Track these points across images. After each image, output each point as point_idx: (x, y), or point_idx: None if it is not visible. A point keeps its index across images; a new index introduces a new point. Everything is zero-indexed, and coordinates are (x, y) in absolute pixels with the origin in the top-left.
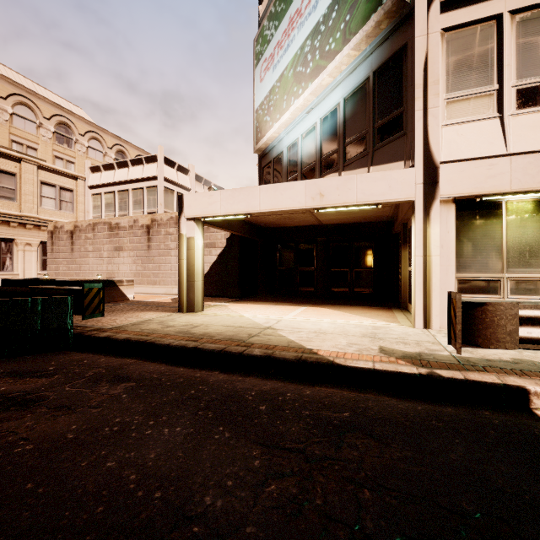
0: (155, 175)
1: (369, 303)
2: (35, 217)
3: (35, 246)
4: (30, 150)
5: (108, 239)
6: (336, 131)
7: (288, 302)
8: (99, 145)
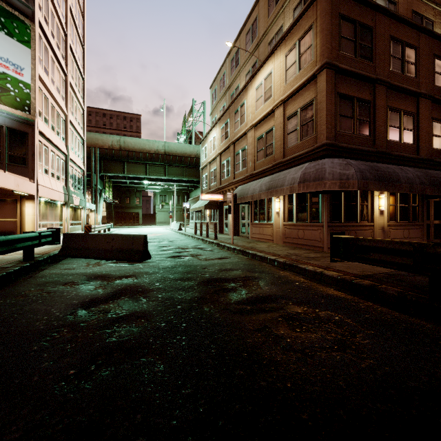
0: None
1: None
2: None
3: None
4: None
5: None
6: None
7: None
8: None
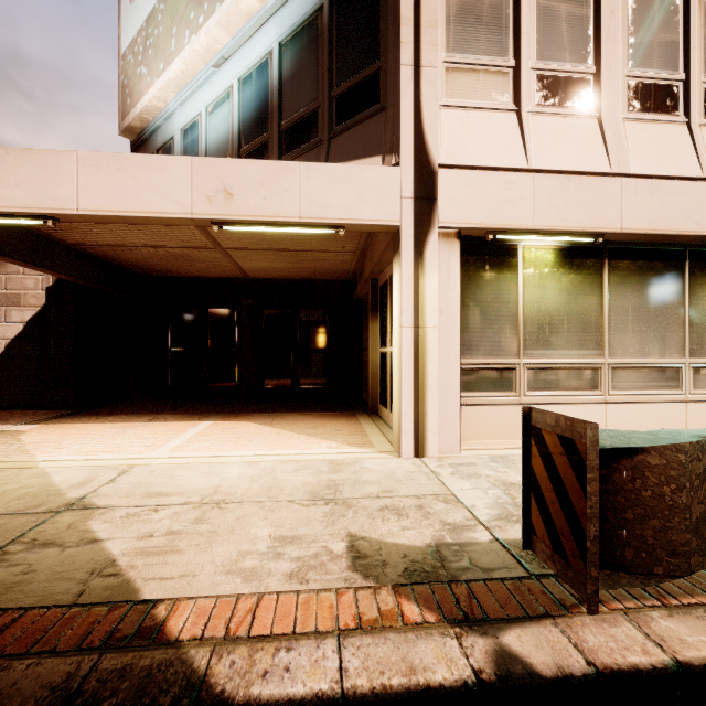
0: None
1: (323, 405)
2: None
3: None
4: None
5: None
6: (266, 101)
7: (181, 412)
8: None
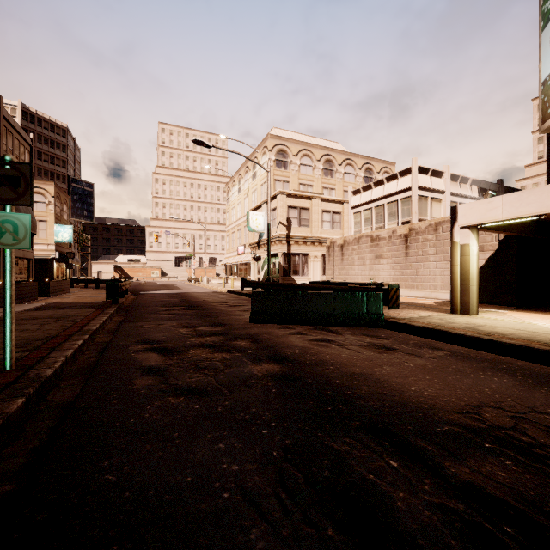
0: (409, 186)
1: None
2: (319, 237)
3: (319, 258)
4: (309, 187)
5: (370, 249)
6: None
7: None
8: (352, 169)
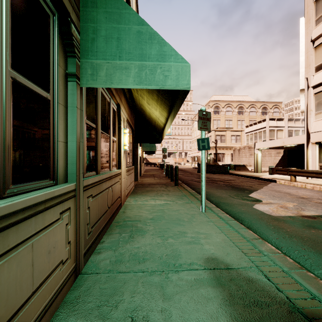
0: (265, 126)
1: None
2: (229, 146)
3: (229, 154)
4: (230, 121)
5: (248, 151)
6: None
7: None
8: (254, 109)
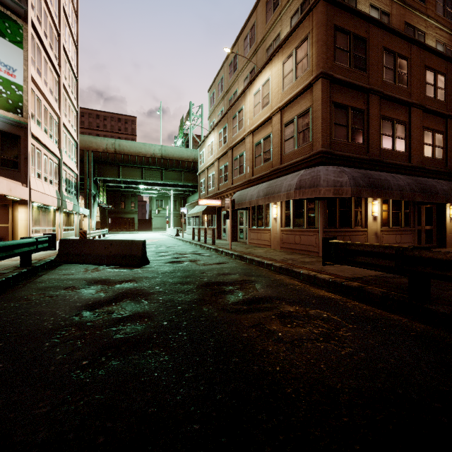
0: None
1: None
2: None
3: None
4: None
5: None
6: None
7: None
8: None
